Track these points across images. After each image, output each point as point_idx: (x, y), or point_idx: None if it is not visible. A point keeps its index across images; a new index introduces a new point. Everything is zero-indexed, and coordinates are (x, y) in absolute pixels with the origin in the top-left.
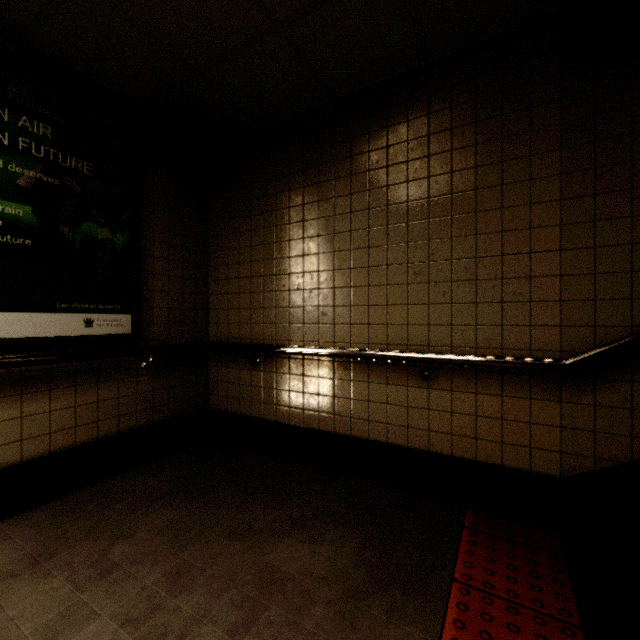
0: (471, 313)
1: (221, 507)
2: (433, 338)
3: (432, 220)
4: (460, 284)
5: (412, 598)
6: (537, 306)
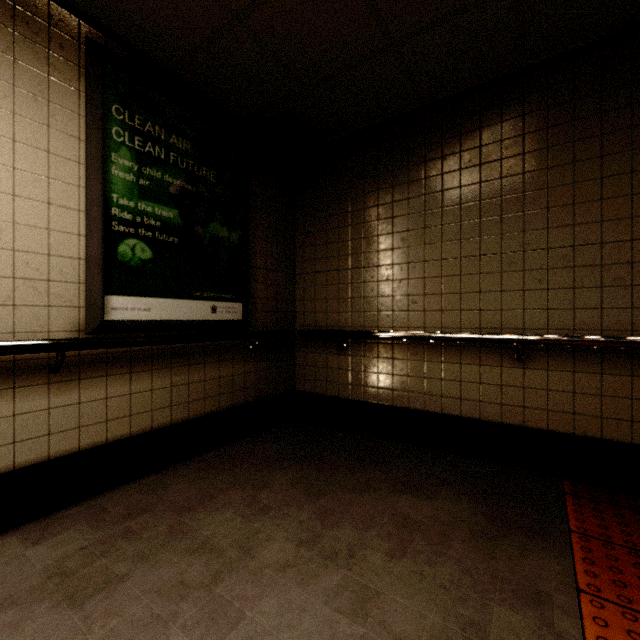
0: (568, 298)
1: (333, 470)
2: (528, 322)
3: (527, 213)
4: (557, 271)
5: (537, 541)
6: (639, 290)
